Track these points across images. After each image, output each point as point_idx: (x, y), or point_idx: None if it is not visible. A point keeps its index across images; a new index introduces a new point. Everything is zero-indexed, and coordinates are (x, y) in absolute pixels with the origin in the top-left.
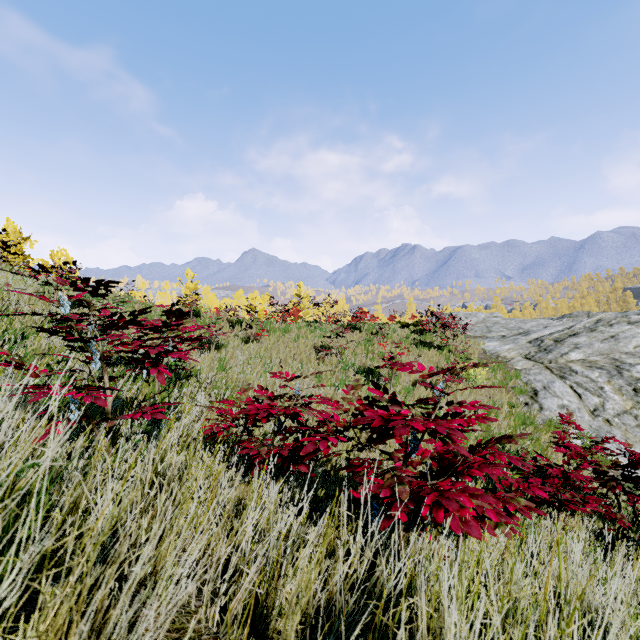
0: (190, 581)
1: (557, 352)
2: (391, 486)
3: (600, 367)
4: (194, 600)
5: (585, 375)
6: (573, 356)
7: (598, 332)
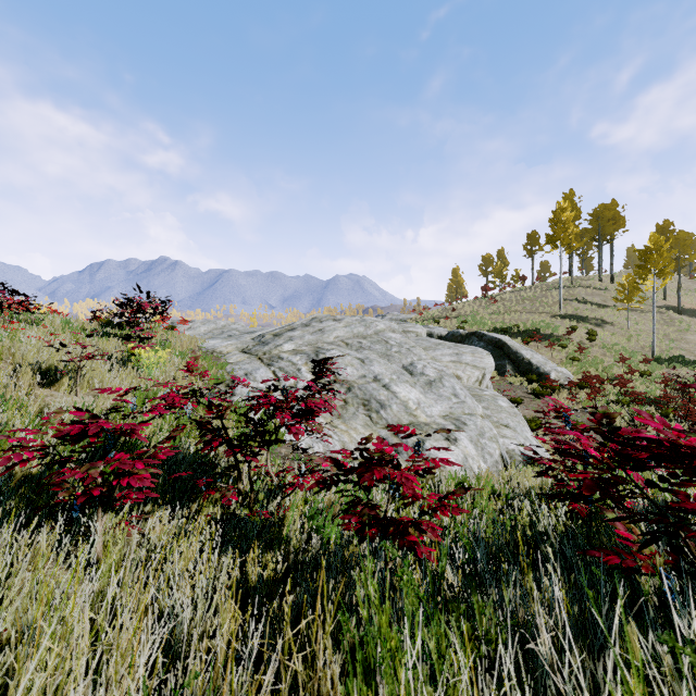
0: None
1: (273, 344)
2: None
3: (304, 353)
4: None
5: (289, 360)
6: (286, 347)
7: (311, 327)
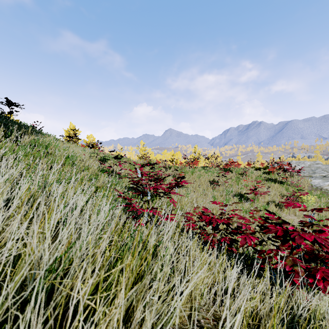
0: (208, 294)
1: None
2: (291, 265)
3: None
4: (211, 302)
5: None
6: None
7: None
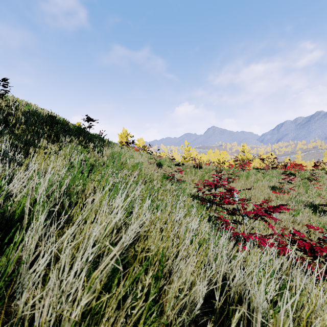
0: None
1: None
2: None
3: None
4: None
5: None
6: None
7: None
